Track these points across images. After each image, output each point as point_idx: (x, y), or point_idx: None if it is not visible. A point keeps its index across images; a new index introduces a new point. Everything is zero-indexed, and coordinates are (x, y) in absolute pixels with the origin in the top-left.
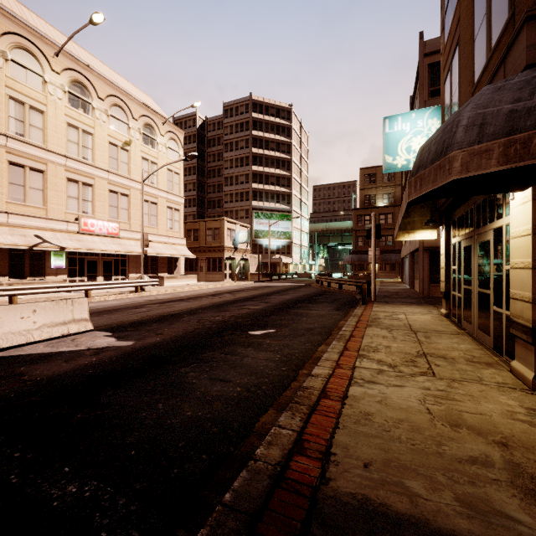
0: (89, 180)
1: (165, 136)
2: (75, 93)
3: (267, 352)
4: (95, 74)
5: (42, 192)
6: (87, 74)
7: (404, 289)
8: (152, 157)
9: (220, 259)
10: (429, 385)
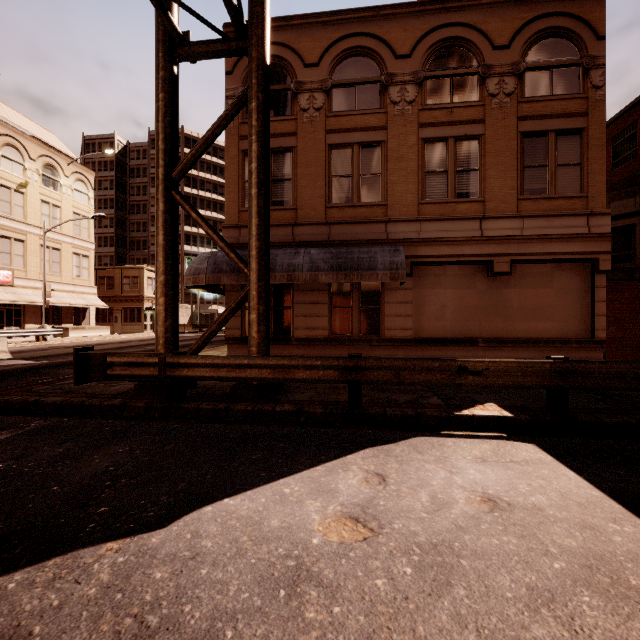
0: None
1: (71, 178)
2: None
3: None
4: None
5: None
6: None
7: None
8: (55, 199)
9: (139, 309)
10: None
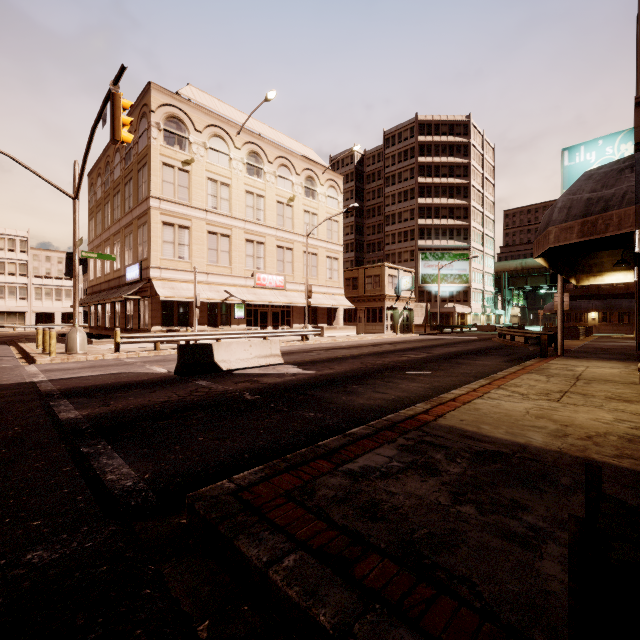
0: (261, 239)
1: (324, 186)
2: (251, 163)
3: (419, 383)
4: (266, 141)
5: (228, 253)
6: (260, 143)
7: (626, 345)
8: (313, 208)
9: (380, 309)
10: (544, 404)
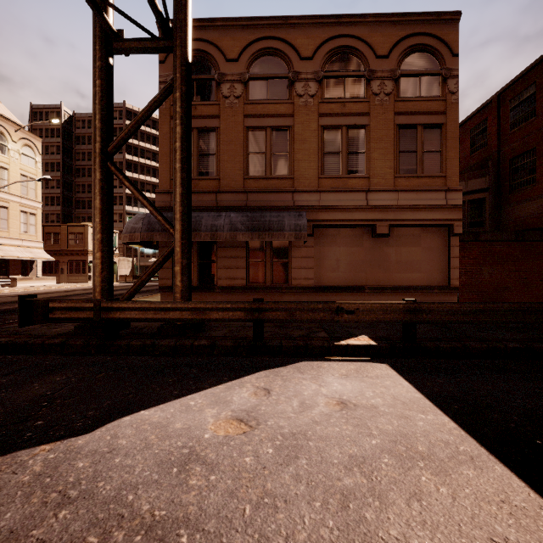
0: None
1: (18, 143)
2: None
3: None
4: None
5: None
6: None
7: None
8: (2, 162)
9: (84, 262)
10: None
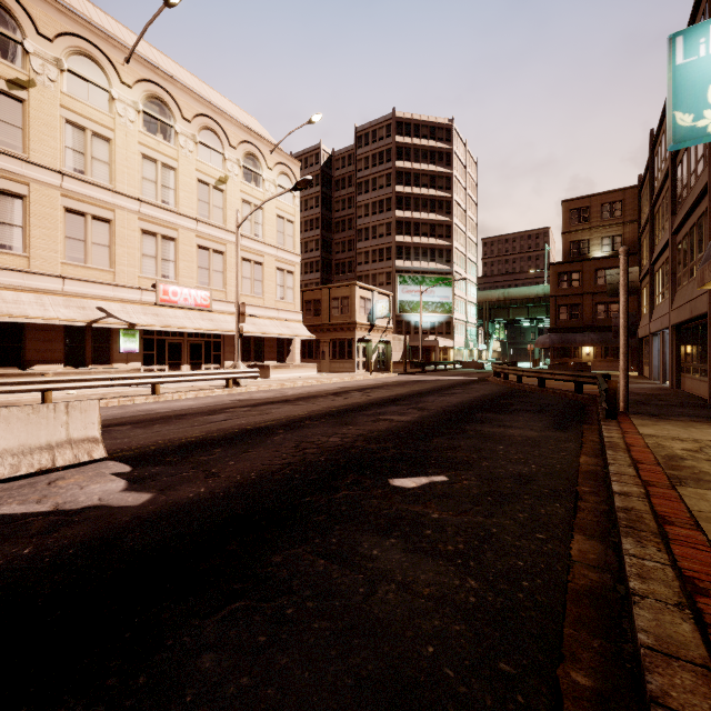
0: (170, 232)
1: (274, 170)
2: (152, 113)
3: (438, 559)
4: (179, 85)
5: (108, 249)
6: (168, 87)
7: (661, 389)
8: (256, 199)
9: (350, 341)
10: None
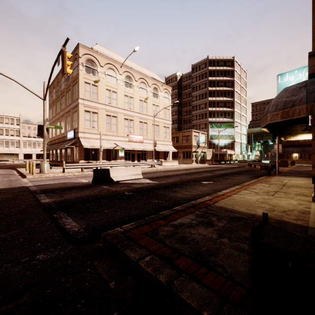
0: (132, 118)
1: (162, 92)
2: (127, 81)
3: (207, 187)
4: (134, 70)
5: (116, 125)
6: (131, 72)
7: (310, 170)
8: (157, 103)
9: (190, 152)
10: (266, 197)
